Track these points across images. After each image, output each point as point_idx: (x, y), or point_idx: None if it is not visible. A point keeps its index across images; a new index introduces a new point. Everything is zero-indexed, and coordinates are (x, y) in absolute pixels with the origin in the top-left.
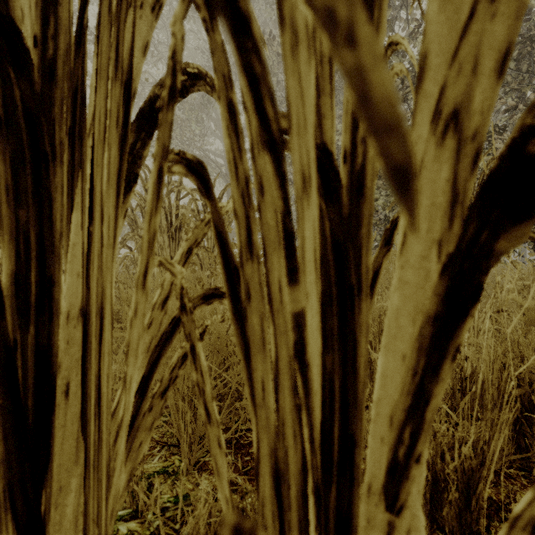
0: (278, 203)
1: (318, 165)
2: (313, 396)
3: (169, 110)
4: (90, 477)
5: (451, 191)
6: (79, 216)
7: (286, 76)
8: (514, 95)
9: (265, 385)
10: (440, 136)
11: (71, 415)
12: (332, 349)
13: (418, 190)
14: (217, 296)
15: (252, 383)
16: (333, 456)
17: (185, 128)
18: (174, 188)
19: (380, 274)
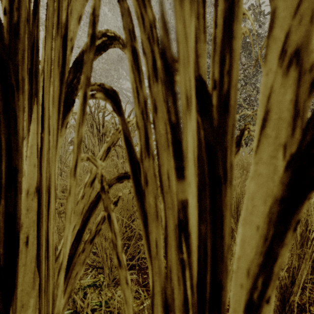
0: (167, 118)
1: (196, 91)
2: (193, 255)
3: (90, 52)
4: (42, 298)
5: (294, 108)
6: (35, 126)
7: (175, 20)
8: None
9: (158, 244)
10: (286, 69)
11: (30, 257)
12: (205, 220)
13: (268, 108)
14: (126, 177)
15: (149, 242)
16: (206, 296)
17: (109, 75)
18: (101, 110)
19: None
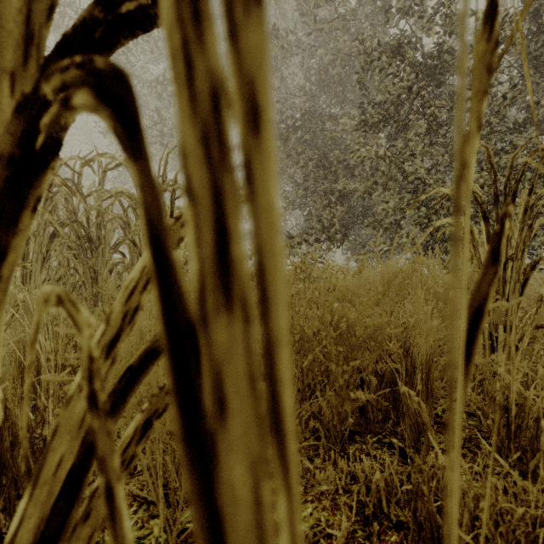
0: None
1: None
2: None
3: None
4: None
5: None
6: None
7: None
8: (534, 91)
9: None
10: None
11: None
12: None
13: None
14: None
15: None
16: None
17: None
18: (168, 187)
19: (481, 313)
